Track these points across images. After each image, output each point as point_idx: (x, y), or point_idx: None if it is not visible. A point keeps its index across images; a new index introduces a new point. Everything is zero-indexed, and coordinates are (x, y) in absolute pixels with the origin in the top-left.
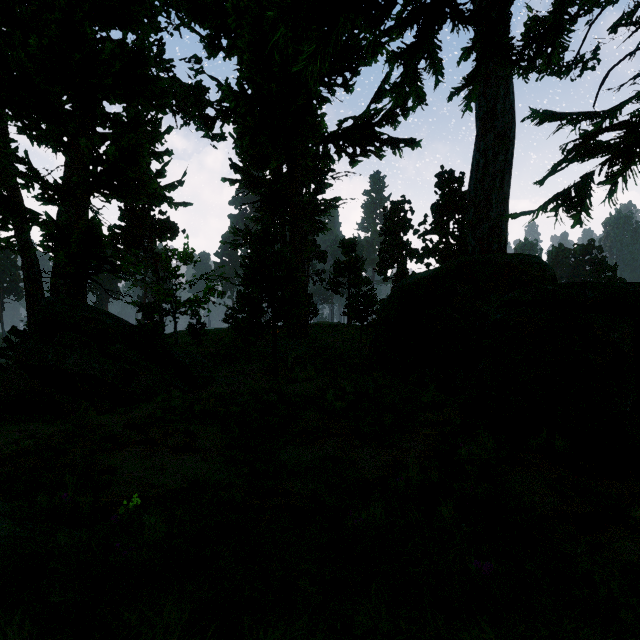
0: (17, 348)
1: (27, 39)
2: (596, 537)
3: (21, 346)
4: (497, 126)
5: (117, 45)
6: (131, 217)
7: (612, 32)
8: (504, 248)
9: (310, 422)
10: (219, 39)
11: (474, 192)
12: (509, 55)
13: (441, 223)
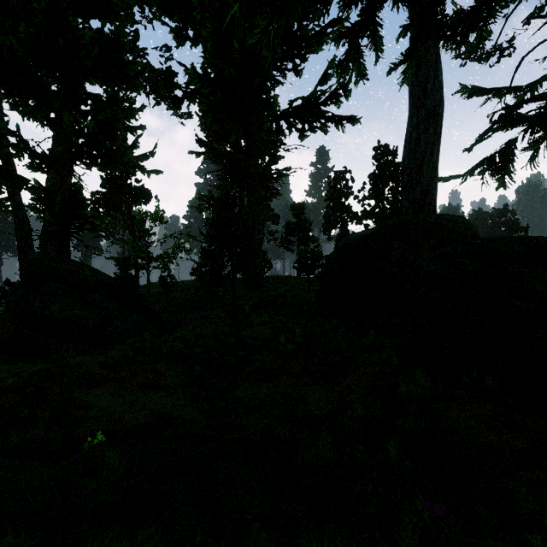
0: (8, 297)
1: (17, 27)
2: (534, 473)
3: (12, 295)
4: (428, 103)
5: (96, 32)
6: (111, 184)
7: (526, 24)
8: (434, 210)
9: (264, 362)
10: (186, 30)
11: (407, 161)
12: (443, 32)
13: (377, 190)
